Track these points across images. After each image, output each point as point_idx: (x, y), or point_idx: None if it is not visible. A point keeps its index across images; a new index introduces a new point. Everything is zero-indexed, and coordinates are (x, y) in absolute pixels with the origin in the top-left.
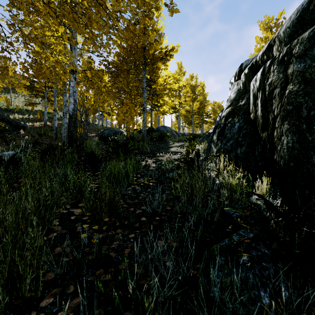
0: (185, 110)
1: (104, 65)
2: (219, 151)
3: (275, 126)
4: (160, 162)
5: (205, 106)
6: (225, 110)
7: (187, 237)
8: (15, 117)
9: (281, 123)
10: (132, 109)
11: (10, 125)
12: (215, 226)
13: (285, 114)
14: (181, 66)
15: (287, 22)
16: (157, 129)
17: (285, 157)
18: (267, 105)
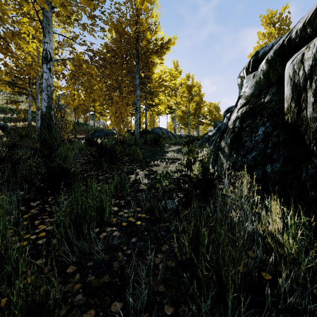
0: (181, 111)
1: (89, 56)
2: (234, 165)
3: None
4: (154, 176)
5: (202, 107)
6: (239, 109)
7: None
8: None
9: None
10: (122, 108)
11: None
12: None
13: None
14: (177, 65)
15: None
16: (152, 131)
17: None
18: None
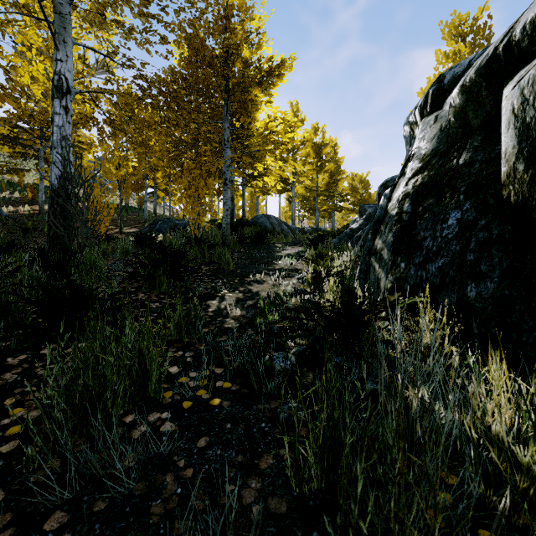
0: (305, 187)
1: (140, 87)
2: (402, 284)
3: None
4: (253, 302)
5: (339, 181)
6: (410, 179)
7: None
8: None
9: None
10: (200, 181)
11: None
12: None
13: None
14: (297, 109)
15: None
16: (253, 221)
17: None
18: None
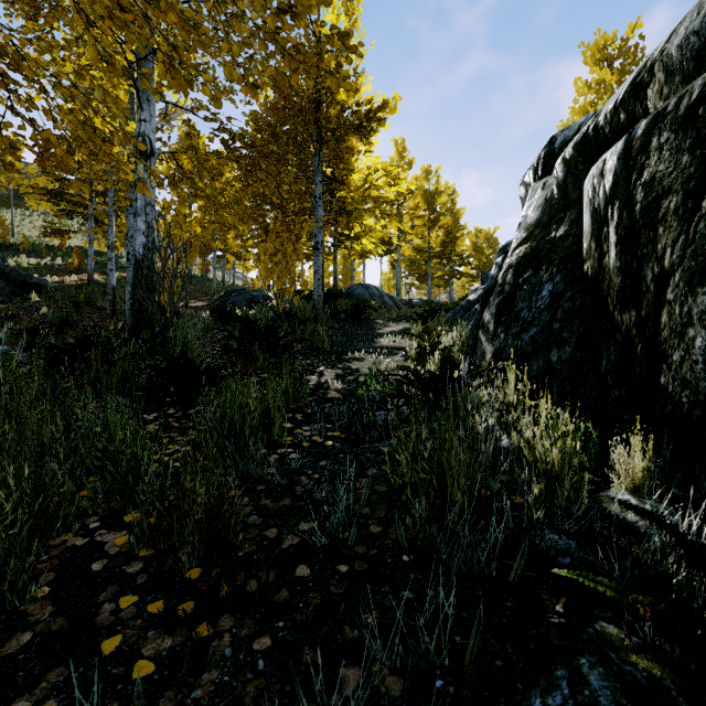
0: (413, 248)
1: (222, 141)
2: (501, 354)
3: (664, 297)
4: (354, 377)
5: (458, 239)
6: (515, 249)
7: (433, 654)
8: (21, 263)
9: (685, 291)
10: (288, 246)
11: (6, 281)
12: (514, 602)
13: (699, 266)
14: (403, 148)
15: (689, 21)
16: (348, 292)
17: (698, 384)
18: (638, 239)
